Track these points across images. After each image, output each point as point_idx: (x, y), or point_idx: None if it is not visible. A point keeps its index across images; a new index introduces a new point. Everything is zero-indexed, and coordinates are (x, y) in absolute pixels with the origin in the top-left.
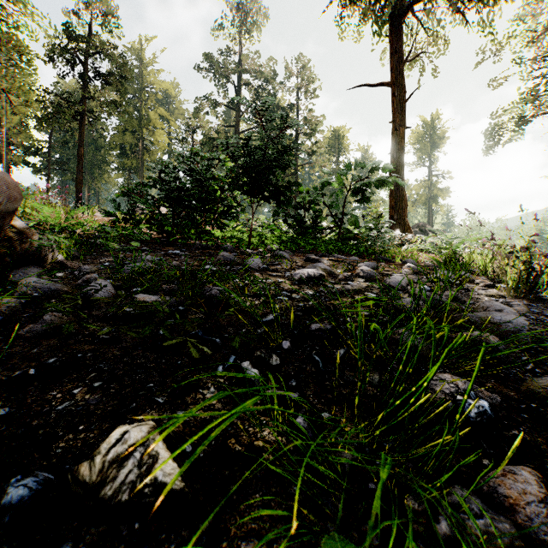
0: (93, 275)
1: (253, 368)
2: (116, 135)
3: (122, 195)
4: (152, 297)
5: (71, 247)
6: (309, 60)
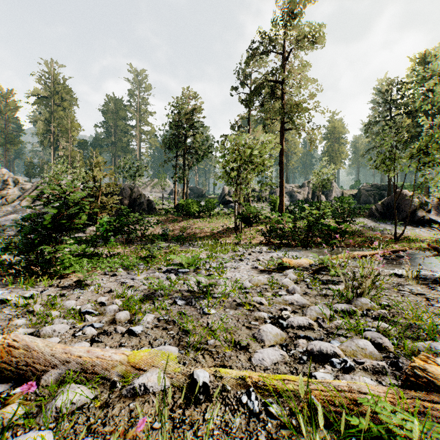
0: None
1: None
2: None
3: None
4: None
5: None
6: None
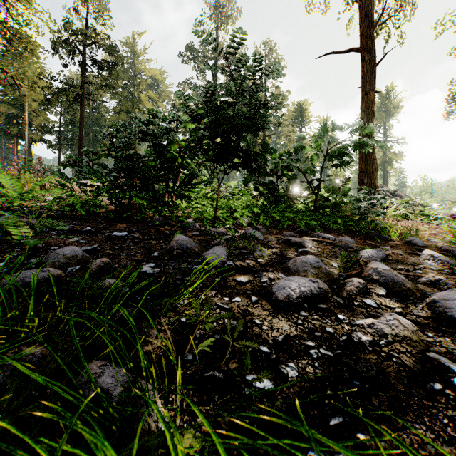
0: None
1: None
2: (114, 115)
3: (72, 165)
4: None
5: None
6: (276, 43)
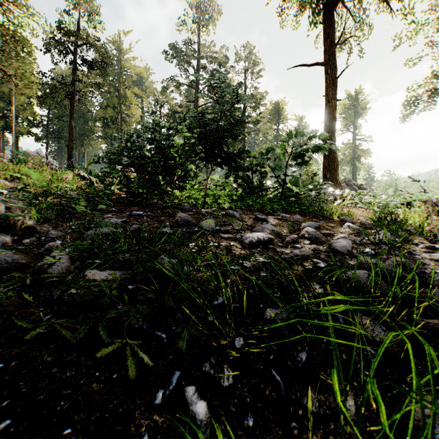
0: (55, 243)
1: (199, 397)
2: (100, 110)
3: (95, 162)
4: (103, 274)
5: (46, 210)
6: (254, 47)
